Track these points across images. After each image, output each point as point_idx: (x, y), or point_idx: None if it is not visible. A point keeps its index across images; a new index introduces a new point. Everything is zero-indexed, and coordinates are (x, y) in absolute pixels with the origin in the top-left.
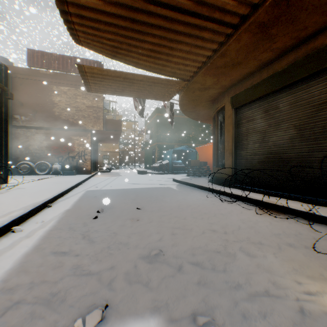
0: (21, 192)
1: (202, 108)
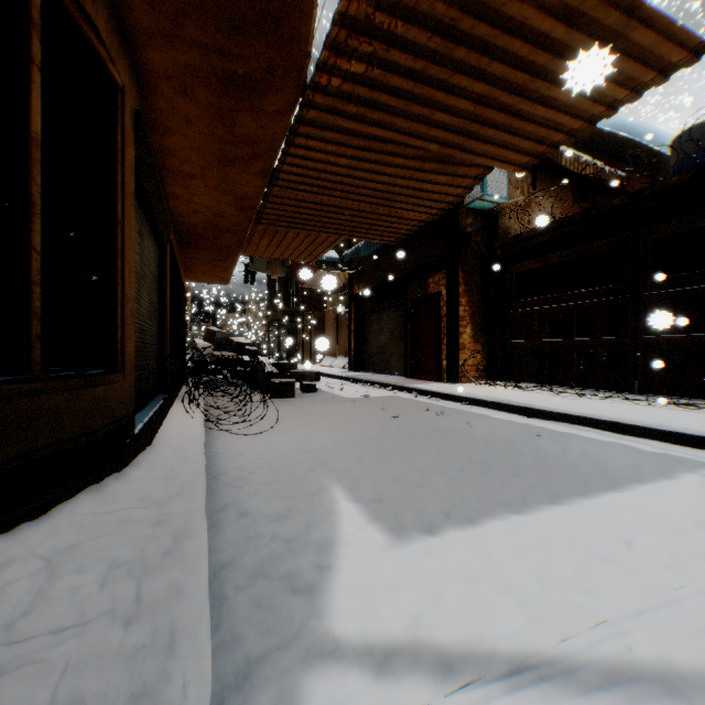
0: (665, 412)
1: None
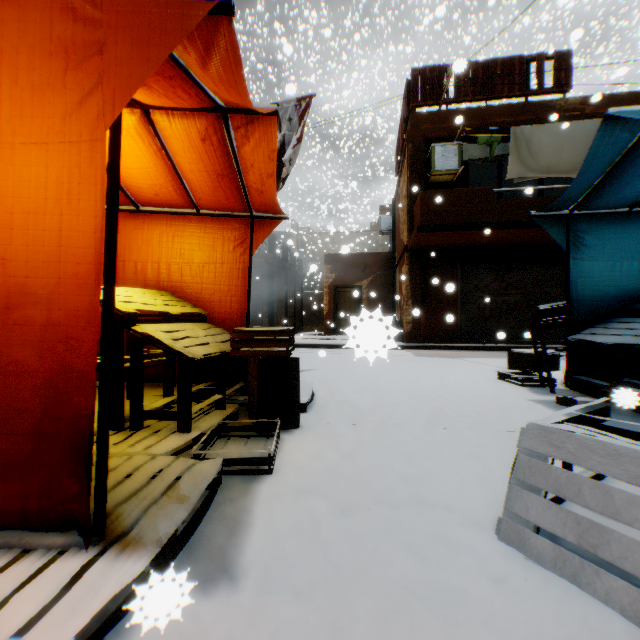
0: None
1: None
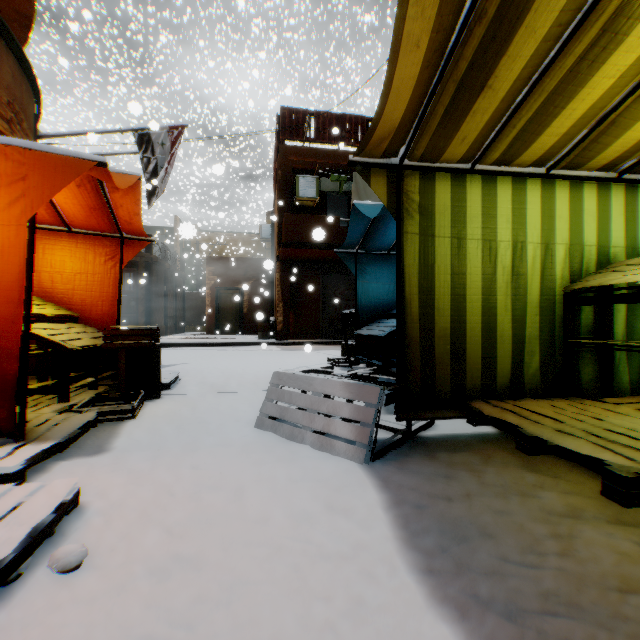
0: None
1: None
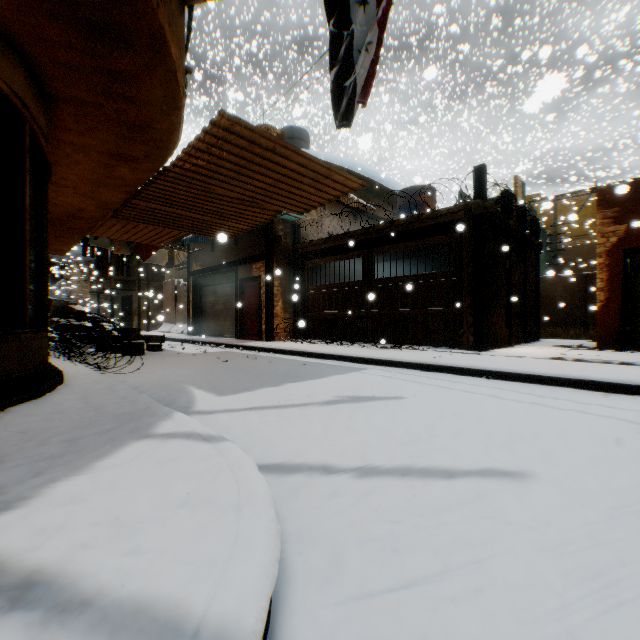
0: (370, 350)
1: (64, 53)
